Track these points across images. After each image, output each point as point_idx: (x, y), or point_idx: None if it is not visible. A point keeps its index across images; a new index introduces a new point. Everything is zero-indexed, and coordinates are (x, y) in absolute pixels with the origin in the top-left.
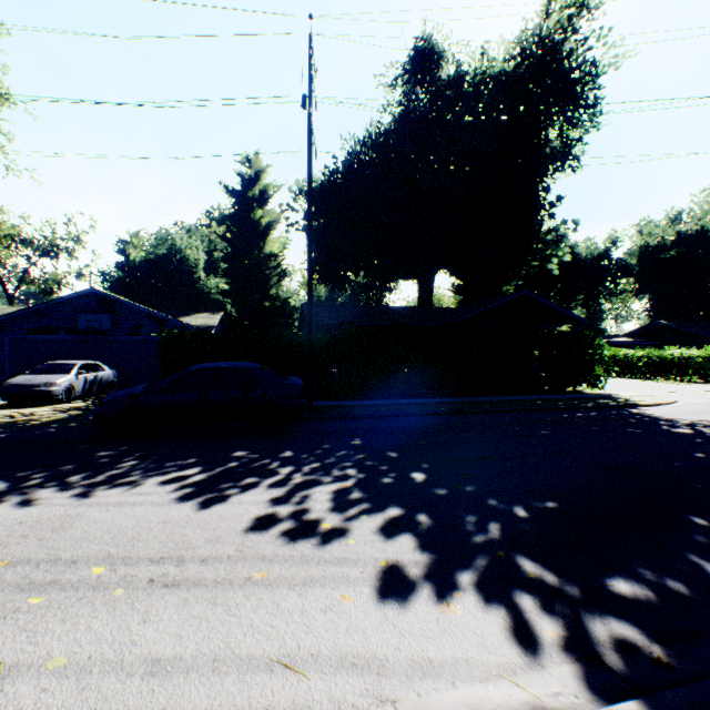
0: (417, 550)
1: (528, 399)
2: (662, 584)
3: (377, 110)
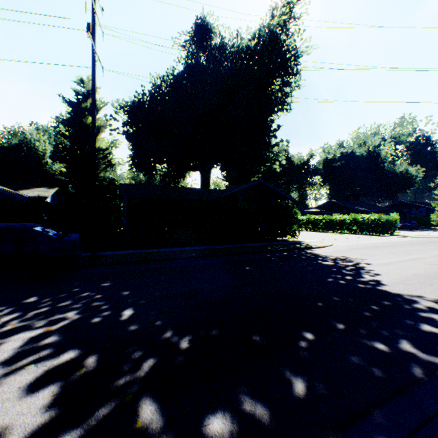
0: (45, 407)
1: (252, 246)
2: (252, 413)
3: (174, 60)
